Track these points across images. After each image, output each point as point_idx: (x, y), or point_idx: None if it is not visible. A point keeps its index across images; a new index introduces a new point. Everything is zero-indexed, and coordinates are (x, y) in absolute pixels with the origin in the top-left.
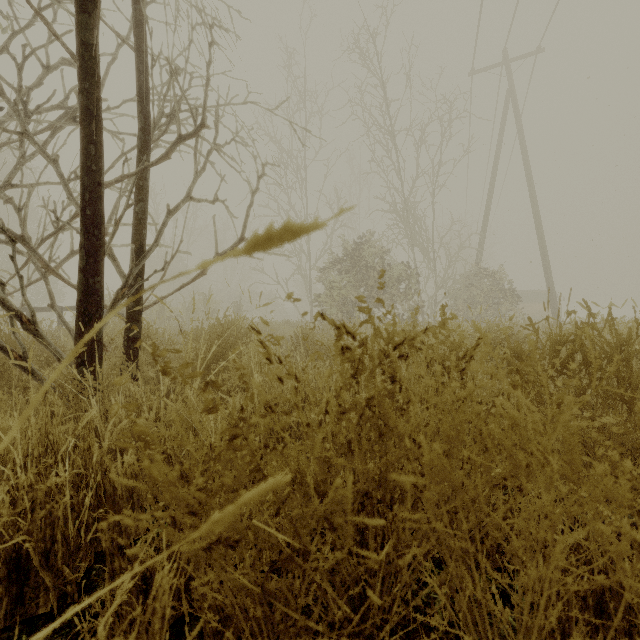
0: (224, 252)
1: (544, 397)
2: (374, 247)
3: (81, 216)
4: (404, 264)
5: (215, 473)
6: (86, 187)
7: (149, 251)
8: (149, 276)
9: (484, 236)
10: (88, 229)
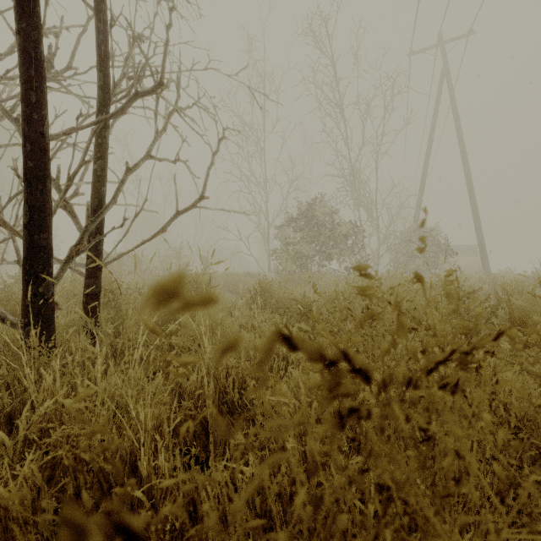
0: (184, 209)
1: (534, 369)
2: (325, 207)
3: (23, 169)
4: (351, 222)
5: (144, 480)
6: (27, 137)
7: (106, 208)
8: (107, 233)
9: (421, 197)
10: (30, 182)
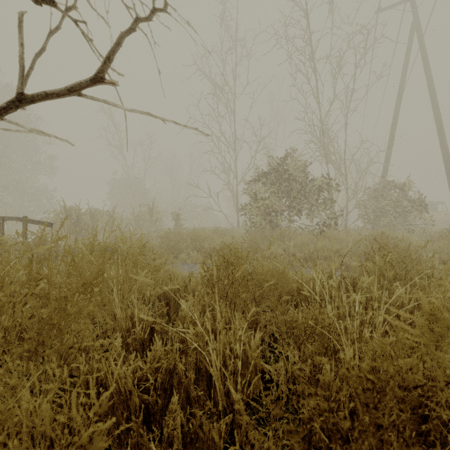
0: (42, 93)
1: None
2: (296, 161)
3: None
4: (323, 176)
5: None
6: None
7: None
8: None
9: (390, 153)
10: None
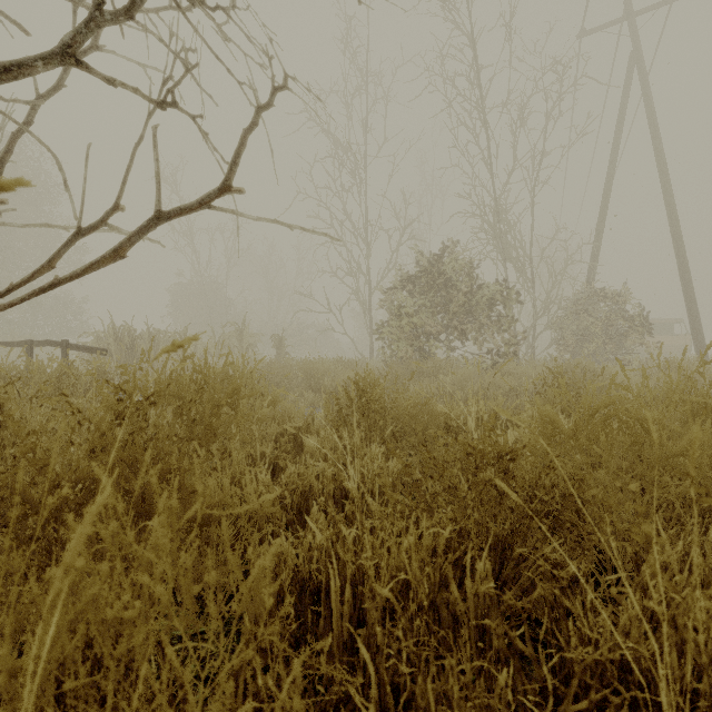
0: (177, 209)
1: None
2: (457, 259)
3: None
4: (497, 282)
5: None
6: None
7: None
8: None
9: (599, 247)
10: None
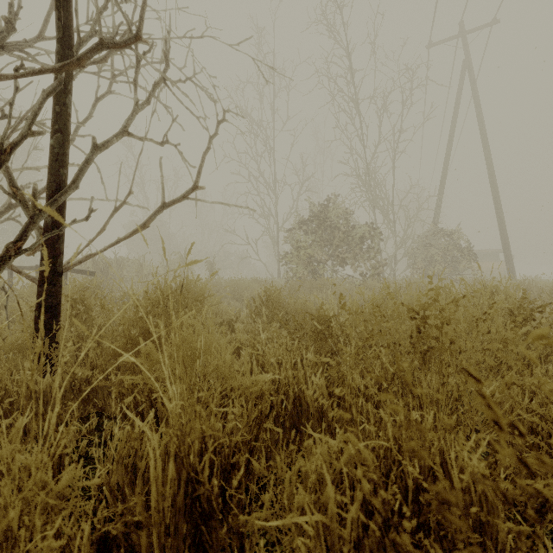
0: (172, 201)
1: None
2: (338, 208)
3: None
4: (367, 224)
5: None
6: None
7: (63, 194)
8: (64, 226)
9: (441, 198)
10: None
